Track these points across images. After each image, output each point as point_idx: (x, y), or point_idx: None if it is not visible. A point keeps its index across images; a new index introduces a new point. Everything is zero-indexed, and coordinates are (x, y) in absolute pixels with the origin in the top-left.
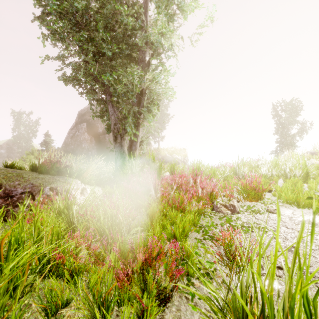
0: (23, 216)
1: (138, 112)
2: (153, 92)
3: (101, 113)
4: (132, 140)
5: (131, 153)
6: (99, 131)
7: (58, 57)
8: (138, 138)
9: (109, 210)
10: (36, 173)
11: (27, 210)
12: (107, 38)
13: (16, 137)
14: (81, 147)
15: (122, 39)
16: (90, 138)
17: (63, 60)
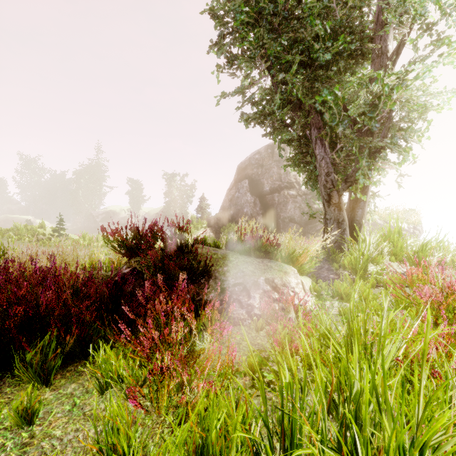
0: (384, 381)
1: (377, 147)
2: (410, 105)
3: (300, 159)
4: (357, 199)
5: (363, 222)
6: (265, 190)
7: (235, 90)
8: (367, 194)
9: (453, 357)
10: (237, 254)
11: (244, 312)
12: (325, 31)
13: (171, 203)
14: (242, 213)
15: (345, 26)
16: (253, 200)
17: (243, 93)
